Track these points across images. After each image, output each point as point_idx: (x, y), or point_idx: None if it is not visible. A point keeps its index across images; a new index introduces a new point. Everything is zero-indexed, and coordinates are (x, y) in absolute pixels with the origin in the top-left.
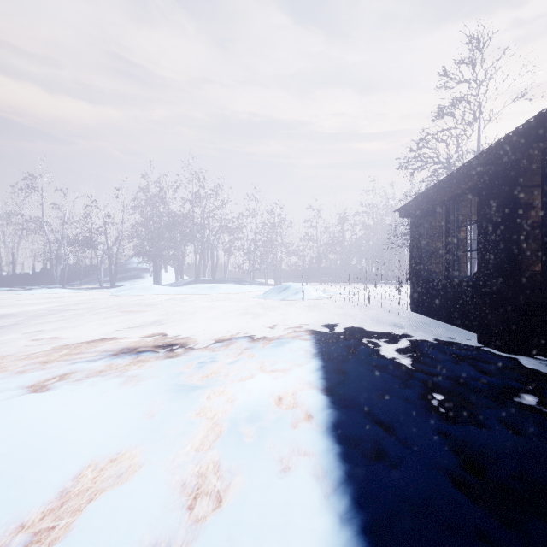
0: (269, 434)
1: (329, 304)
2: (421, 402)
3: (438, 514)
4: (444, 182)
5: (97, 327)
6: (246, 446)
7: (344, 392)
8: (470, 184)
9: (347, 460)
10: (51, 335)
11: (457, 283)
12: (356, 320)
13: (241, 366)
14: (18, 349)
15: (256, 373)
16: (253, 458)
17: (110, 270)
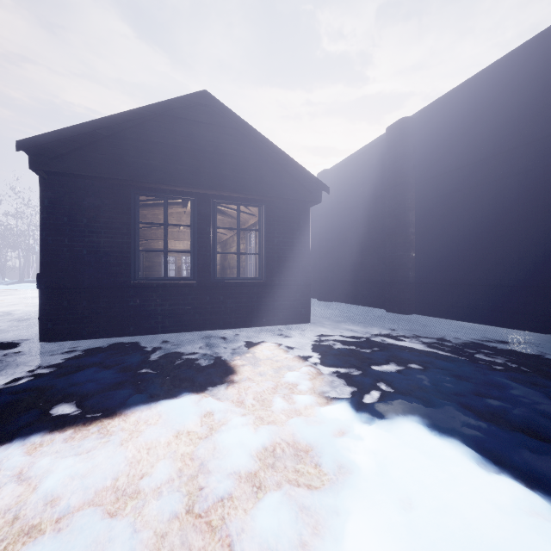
0: None
1: None
2: None
3: None
4: None
5: None
6: None
7: None
8: None
9: None
10: None
11: None
12: None
13: None
14: None
15: None
16: None
17: None
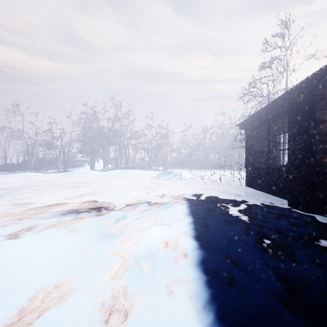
0: (160, 268)
1: (196, 182)
2: (256, 245)
3: (274, 326)
4: (267, 107)
5: (54, 196)
6: (144, 276)
7: (207, 239)
8: (283, 108)
9: (211, 286)
10: (25, 201)
11: (275, 169)
12: (213, 191)
13: (142, 221)
14: (3, 211)
15: (152, 226)
16: (149, 285)
17: (64, 161)
